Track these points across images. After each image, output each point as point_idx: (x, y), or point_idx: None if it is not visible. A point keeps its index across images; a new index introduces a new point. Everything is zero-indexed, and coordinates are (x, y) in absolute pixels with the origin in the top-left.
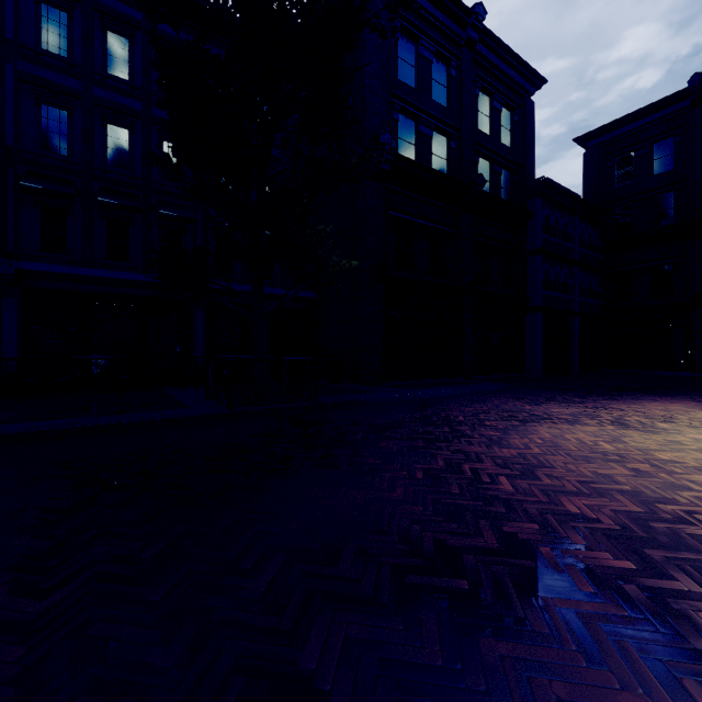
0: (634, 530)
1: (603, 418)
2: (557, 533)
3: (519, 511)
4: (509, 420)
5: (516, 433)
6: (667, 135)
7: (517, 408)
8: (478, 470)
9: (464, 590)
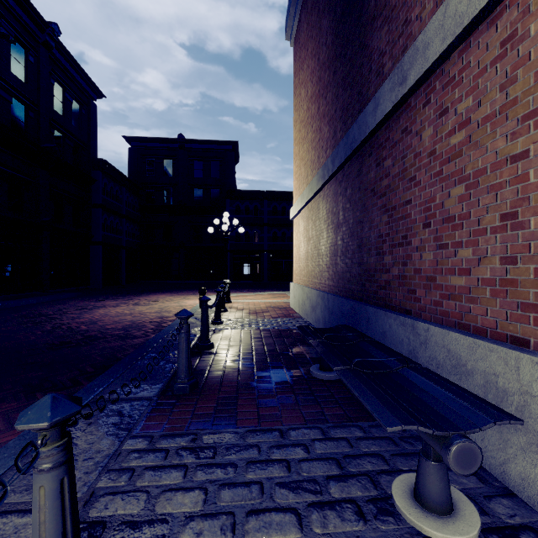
0: (127, 327)
1: (130, 303)
2: (104, 332)
3: (90, 331)
4: (82, 310)
5: (87, 314)
6: (170, 158)
7: (86, 304)
8: (70, 326)
9: (75, 345)
